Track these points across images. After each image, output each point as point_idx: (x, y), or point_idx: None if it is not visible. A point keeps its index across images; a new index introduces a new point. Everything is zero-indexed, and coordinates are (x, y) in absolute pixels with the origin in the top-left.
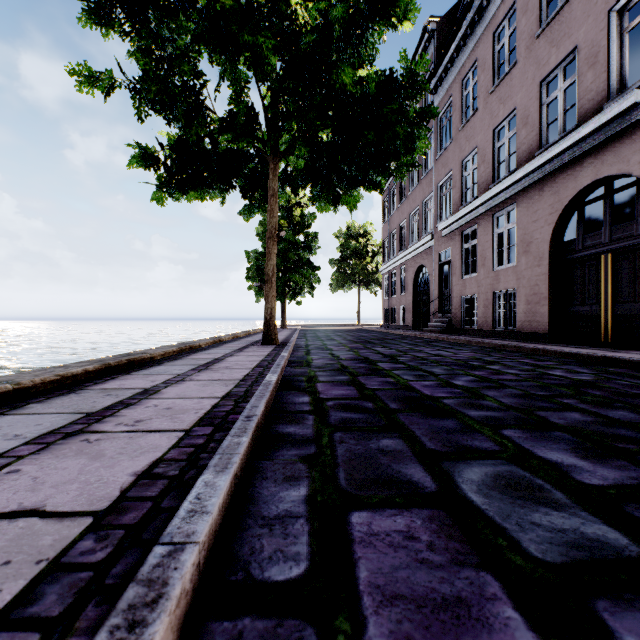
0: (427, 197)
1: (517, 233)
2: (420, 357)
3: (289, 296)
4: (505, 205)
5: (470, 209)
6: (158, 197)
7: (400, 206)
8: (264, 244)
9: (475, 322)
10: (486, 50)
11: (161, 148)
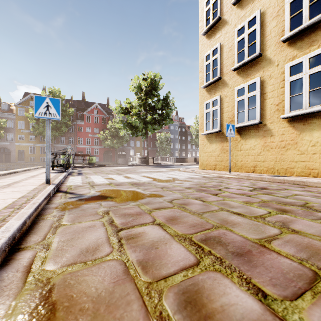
0: None
1: None
2: None
3: None
4: None
5: None
6: None
7: None
8: None
9: None
10: None
11: None
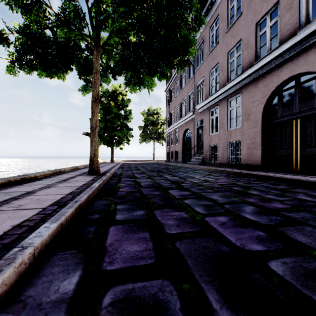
0: (190, 92)
1: (242, 109)
2: (196, 183)
3: (115, 144)
4: (235, 94)
5: (215, 97)
6: (11, 69)
7: (175, 98)
8: (101, 115)
9: (217, 159)
10: (223, 9)
11: (9, 30)
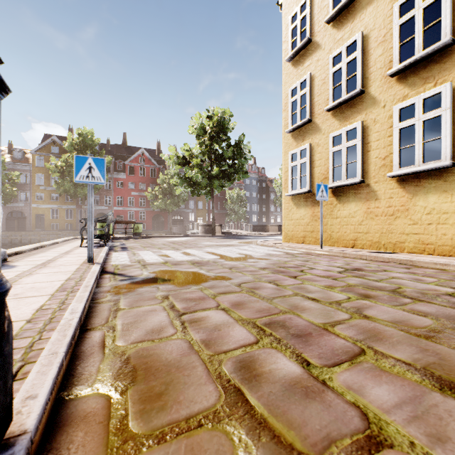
0: None
1: None
2: None
3: None
4: None
5: None
6: None
7: None
8: None
9: None
10: None
11: None
